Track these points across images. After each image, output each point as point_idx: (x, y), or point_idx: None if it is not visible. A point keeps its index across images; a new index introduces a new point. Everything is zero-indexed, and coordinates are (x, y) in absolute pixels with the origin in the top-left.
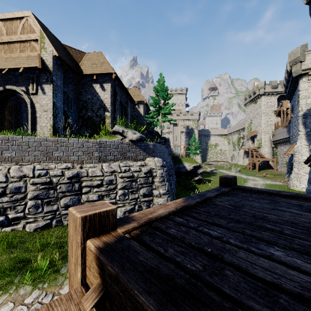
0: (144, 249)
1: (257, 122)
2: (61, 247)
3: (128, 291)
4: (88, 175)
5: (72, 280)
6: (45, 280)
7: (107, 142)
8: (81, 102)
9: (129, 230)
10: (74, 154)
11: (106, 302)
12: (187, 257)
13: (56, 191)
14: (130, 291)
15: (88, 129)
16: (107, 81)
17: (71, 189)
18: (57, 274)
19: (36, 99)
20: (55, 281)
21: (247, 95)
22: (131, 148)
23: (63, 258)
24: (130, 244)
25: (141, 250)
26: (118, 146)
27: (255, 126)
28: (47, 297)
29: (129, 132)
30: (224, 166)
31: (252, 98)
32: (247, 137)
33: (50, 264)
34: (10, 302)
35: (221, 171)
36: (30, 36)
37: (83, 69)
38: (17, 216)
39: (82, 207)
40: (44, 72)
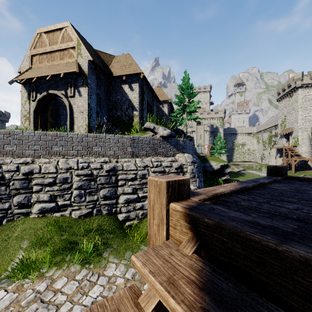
0: (229, 210)
1: (292, 118)
2: (101, 234)
3: (236, 234)
4: (123, 169)
5: (153, 240)
6: (91, 262)
7: (140, 138)
8: (111, 102)
9: (201, 200)
10: (111, 149)
11: (201, 252)
12: (274, 219)
13: (96, 182)
14: (240, 234)
15: (117, 128)
16: (135, 81)
17: (108, 181)
18: (100, 257)
19: (74, 101)
20: (99, 263)
21: (280, 88)
22: (162, 144)
23: (104, 244)
24: (213, 207)
25: (227, 210)
26: (149, 142)
27: (290, 122)
28: (94, 276)
29: (160, 129)
30: (253, 166)
31: (287, 92)
32: (280, 135)
33: (93, 248)
34: (64, 277)
35: (250, 171)
36: (68, 44)
37: (113, 71)
38: (65, 204)
39: (159, 176)
40: (80, 76)
